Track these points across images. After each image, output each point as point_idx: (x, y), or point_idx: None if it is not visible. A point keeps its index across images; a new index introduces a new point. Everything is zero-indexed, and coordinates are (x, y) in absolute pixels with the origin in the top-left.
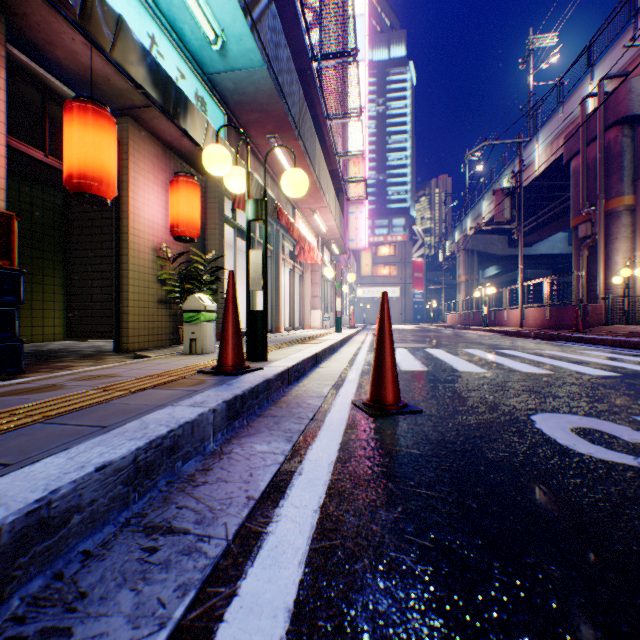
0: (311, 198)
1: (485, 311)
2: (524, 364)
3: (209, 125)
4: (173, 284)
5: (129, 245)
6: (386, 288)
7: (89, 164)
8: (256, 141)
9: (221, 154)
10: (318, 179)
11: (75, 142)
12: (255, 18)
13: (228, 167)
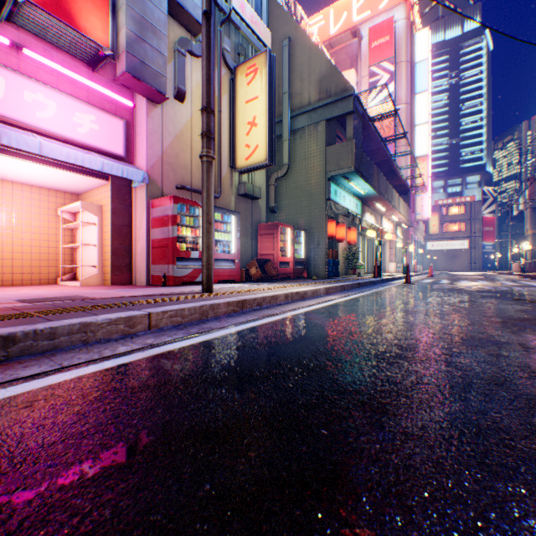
0: (389, 212)
1: (522, 262)
2: (468, 282)
3: (364, 221)
4: (344, 257)
5: (338, 248)
6: (454, 241)
7: (341, 236)
8: (368, 203)
9: (371, 233)
10: (393, 206)
11: (339, 232)
12: (374, 185)
13: (372, 235)
